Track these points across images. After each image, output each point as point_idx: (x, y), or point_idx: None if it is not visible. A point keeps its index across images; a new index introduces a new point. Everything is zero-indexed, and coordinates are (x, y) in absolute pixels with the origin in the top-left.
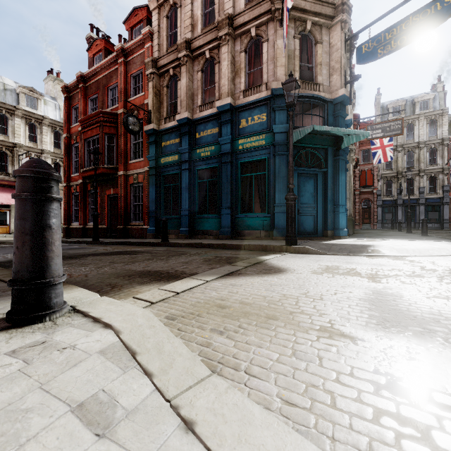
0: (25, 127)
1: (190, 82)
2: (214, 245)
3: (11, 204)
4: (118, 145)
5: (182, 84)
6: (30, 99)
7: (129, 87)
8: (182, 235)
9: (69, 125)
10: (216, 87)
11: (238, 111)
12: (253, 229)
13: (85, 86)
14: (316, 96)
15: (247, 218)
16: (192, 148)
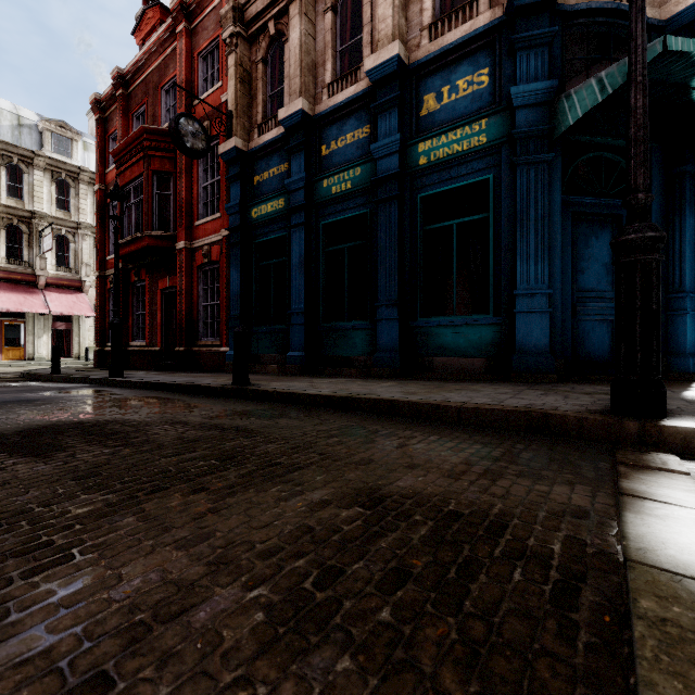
0: (50, 186)
1: (309, 38)
2: (360, 402)
3: (28, 312)
4: (177, 192)
5: (292, 43)
6: (61, 140)
7: (195, 79)
8: (291, 367)
9: (104, 170)
10: (365, 36)
11: (417, 77)
12: (454, 354)
13: (127, 93)
14: (626, 10)
15: (440, 327)
16: (313, 178)
